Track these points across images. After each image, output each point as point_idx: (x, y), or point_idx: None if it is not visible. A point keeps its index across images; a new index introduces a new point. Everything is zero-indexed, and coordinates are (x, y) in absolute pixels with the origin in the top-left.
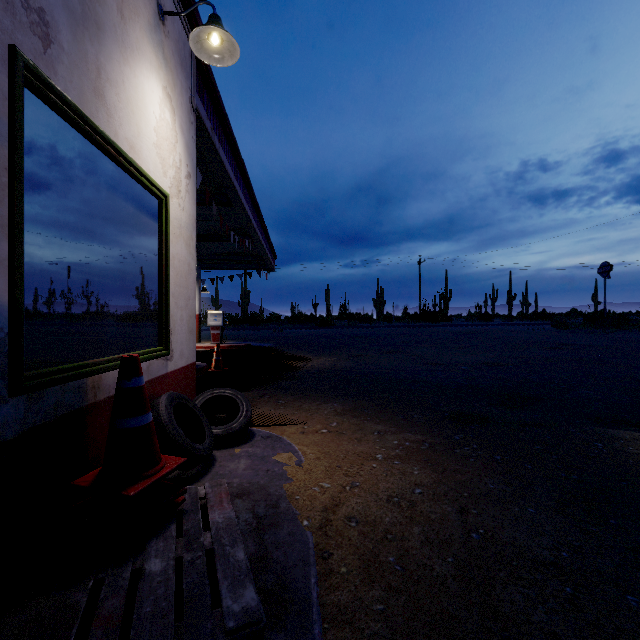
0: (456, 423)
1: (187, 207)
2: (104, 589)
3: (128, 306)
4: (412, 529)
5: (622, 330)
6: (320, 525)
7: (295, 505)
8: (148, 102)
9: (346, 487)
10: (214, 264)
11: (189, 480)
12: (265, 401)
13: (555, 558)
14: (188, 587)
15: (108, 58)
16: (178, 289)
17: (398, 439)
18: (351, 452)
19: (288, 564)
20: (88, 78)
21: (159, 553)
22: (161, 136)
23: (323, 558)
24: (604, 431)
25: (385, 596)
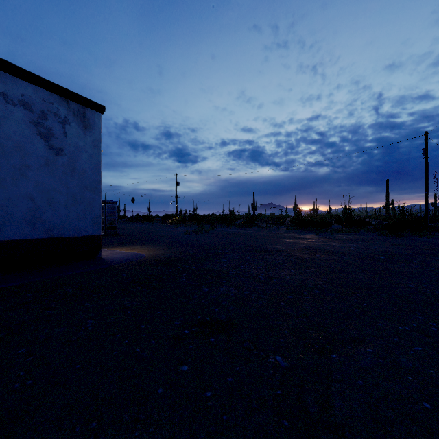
0: None
1: None
2: None
3: None
4: None
5: (136, 223)
6: None
7: None
8: None
9: None
10: None
11: None
12: None
13: None
14: None
15: None
16: None
17: None
18: None
19: None
20: None
21: None
22: None
23: None
24: None
25: None
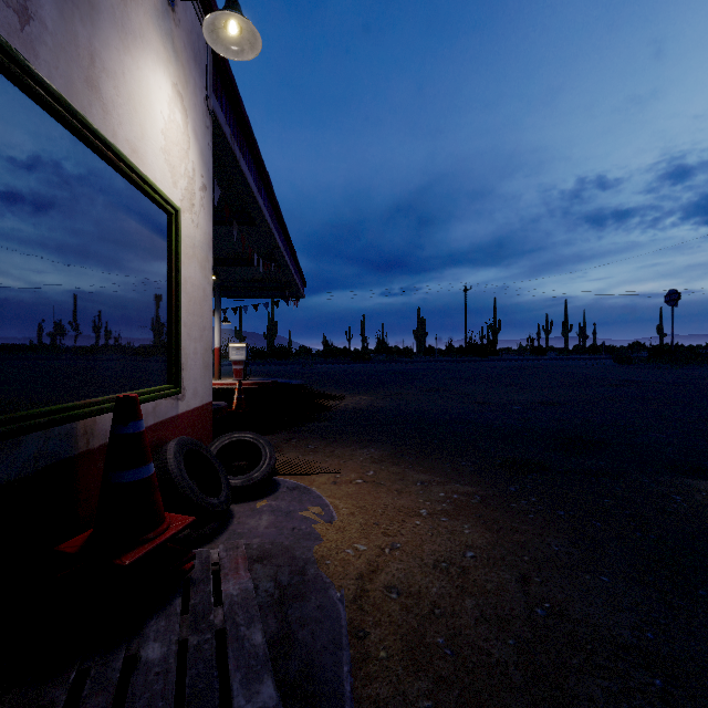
0: (511, 472)
1: (202, 224)
2: (88, 683)
3: (130, 337)
4: (464, 602)
5: (692, 365)
6: (354, 597)
7: (325, 571)
8: (154, 100)
9: (385, 549)
10: (237, 292)
11: (201, 540)
12: (292, 446)
13: (639, 641)
14: (192, 681)
15: (104, 44)
16: (191, 318)
17: (445, 491)
18: (390, 506)
19: (316, 647)
20: (79, 65)
21: (159, 635)
22: (170, 140)
23: (358, 639)
24: (682, 481)
25: (434, 689)
